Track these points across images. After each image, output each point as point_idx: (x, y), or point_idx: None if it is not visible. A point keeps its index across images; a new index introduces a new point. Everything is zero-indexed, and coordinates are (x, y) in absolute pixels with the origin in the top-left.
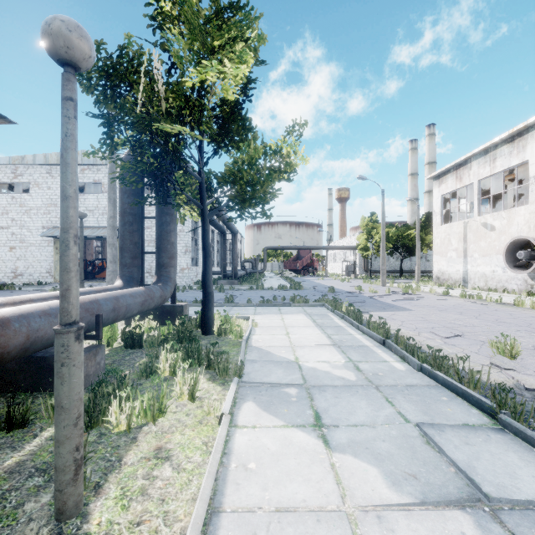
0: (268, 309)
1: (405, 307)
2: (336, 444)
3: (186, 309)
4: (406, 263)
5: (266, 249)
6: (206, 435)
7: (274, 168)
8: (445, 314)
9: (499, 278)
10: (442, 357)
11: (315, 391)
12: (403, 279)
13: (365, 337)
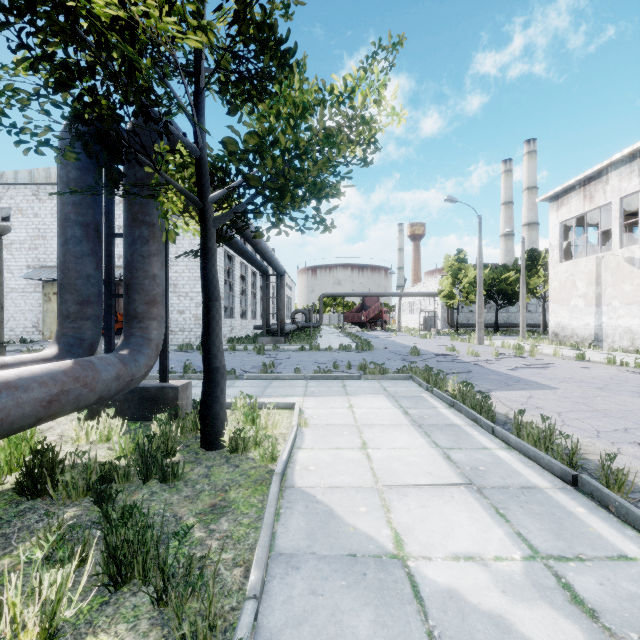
0: (327, 385)
1: (537, 381)
2: None
3: (187, 392)
4: (501, 315)
5: (322, 297)
6: None
7: (339, 132)
8: (617, 397)
9: None
10: None
11: None
12: (499, 335)
13: (518, 457)
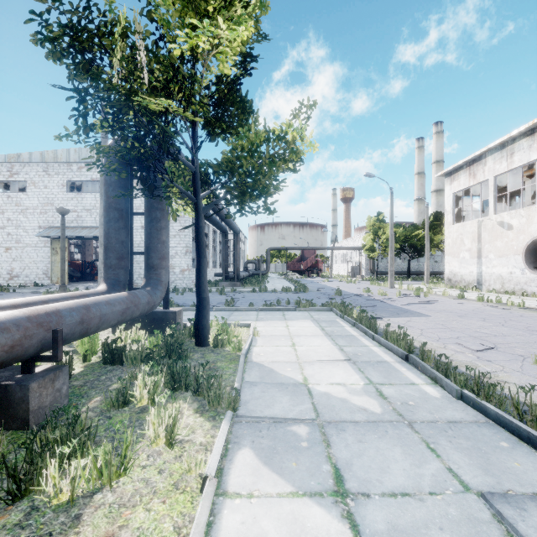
0: (272, 314)
1: (420, 312)
2: (370, 533)
3: (180, 316)
4: (413, 264)
5: (269, 250)
6: (180, 513)
7: (278, 156)
8: (467, 321)
9: (517, 280)
10: (492, 384)
11: (331, 431)
12: (411, 281)
13: (383, 349)
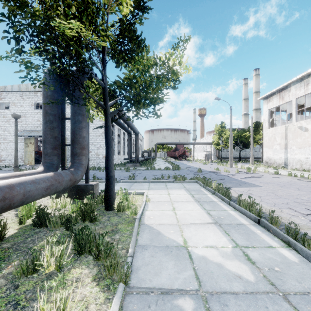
0: (158, 185)
1: (254, 183)
2: None
3: (97, 187)
4: (242, 153)
5: (156, 144)
6: None
7: (163, 76)
8: (288, 190)
9: None
10: None
11: (215, 306)
12: (241, 163)
13: (238, 213)
